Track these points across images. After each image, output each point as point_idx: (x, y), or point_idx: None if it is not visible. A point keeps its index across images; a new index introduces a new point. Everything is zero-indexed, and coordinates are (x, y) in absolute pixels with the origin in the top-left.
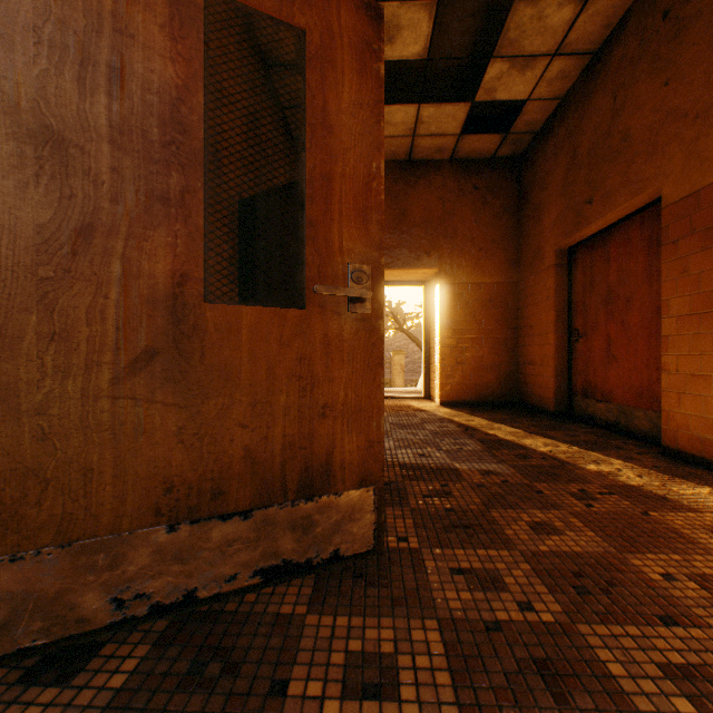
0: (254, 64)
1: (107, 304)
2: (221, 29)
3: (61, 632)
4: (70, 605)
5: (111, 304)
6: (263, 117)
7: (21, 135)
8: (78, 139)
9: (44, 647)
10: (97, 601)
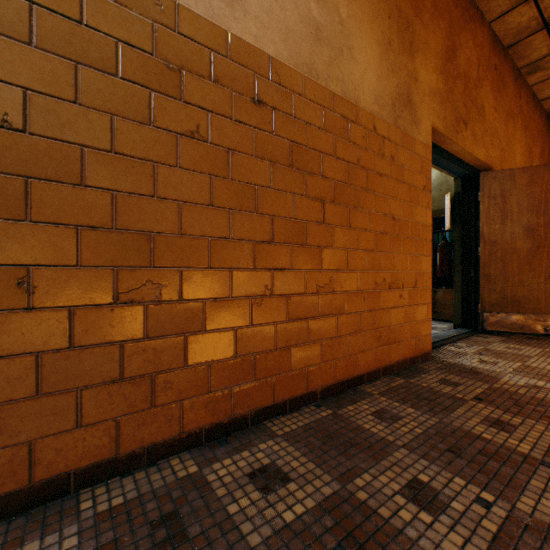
0: (541, 123)
1: (542, 263)
2: (531, 130)
3: (531, 332)
4: (533, 327)
5: (543, 263)
6: (545, 145)
7: (523, 230)
8: (535, 228)
9: (528, 334)
10: (539, 328)
